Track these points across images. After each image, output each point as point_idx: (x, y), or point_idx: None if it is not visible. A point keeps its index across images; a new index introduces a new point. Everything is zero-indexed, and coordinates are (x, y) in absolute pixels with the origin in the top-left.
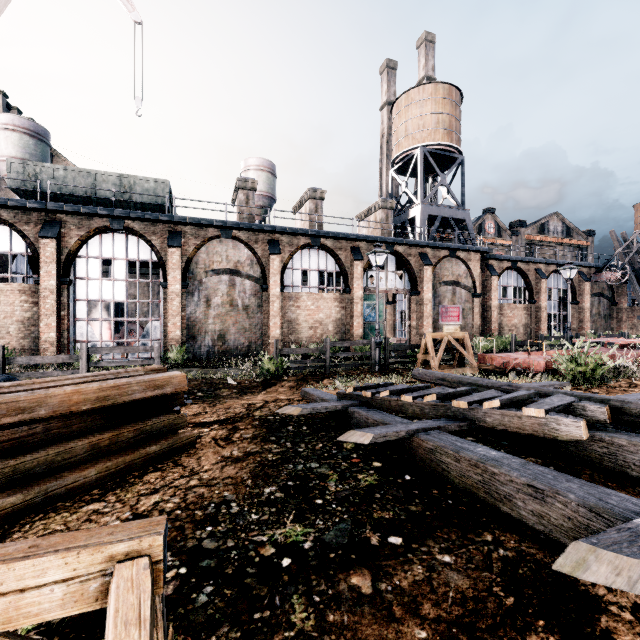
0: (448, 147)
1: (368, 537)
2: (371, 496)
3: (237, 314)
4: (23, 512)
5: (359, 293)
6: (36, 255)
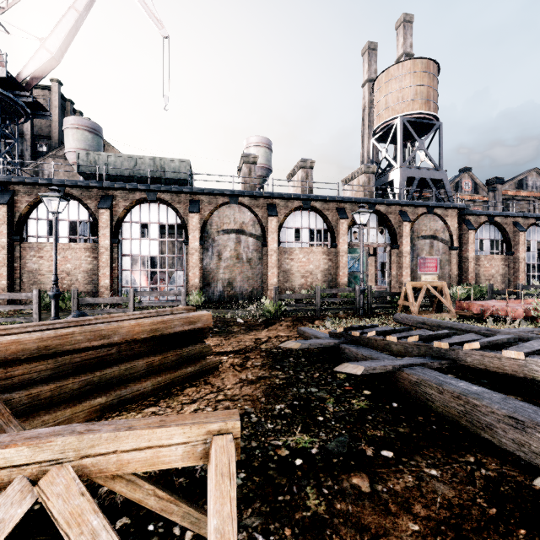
0: (426, 115)
1: (364, 449)
2: (364, 417)
3: (242, 265)
4: (106, 409)
5: (344, 247)
6: (96, 222)
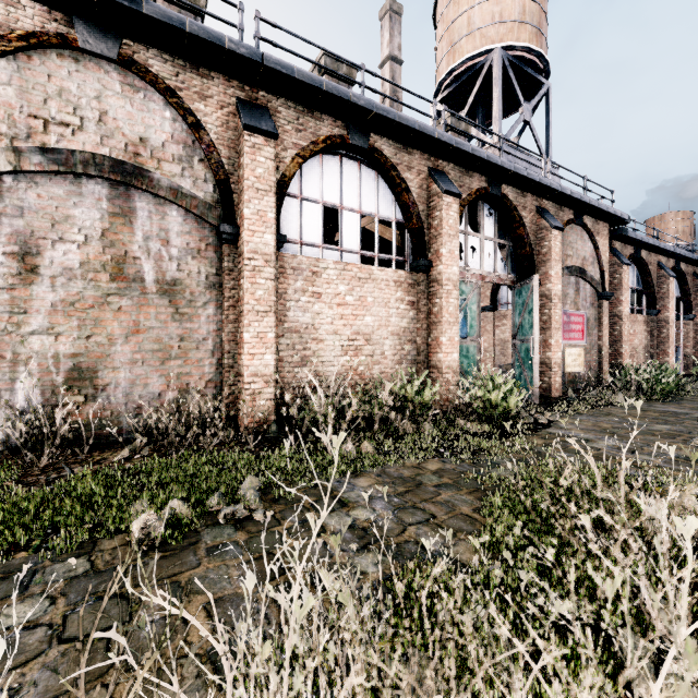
0: (536, 58)
1: None
2: None
3: (139, 305)
4: None
5: (452, 270)
6: None
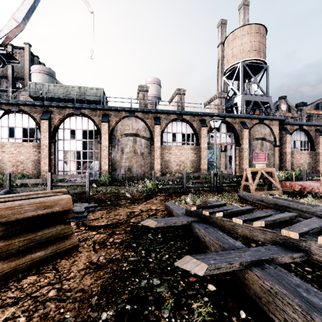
0: (258, 60)
1: None
2: None
3: (137, 157)
4: None
5: (204, 145)
6: (40, 128)
